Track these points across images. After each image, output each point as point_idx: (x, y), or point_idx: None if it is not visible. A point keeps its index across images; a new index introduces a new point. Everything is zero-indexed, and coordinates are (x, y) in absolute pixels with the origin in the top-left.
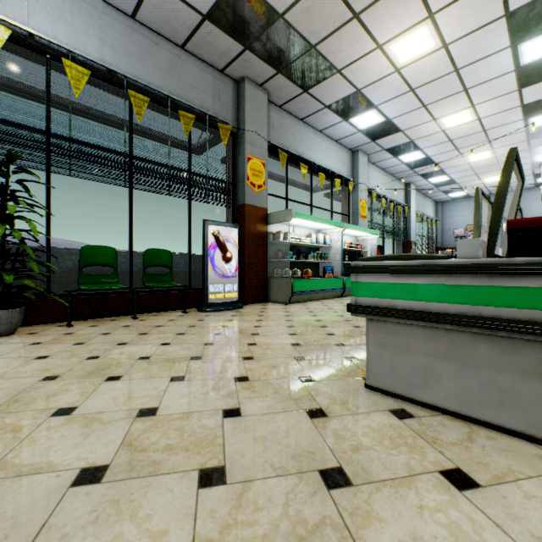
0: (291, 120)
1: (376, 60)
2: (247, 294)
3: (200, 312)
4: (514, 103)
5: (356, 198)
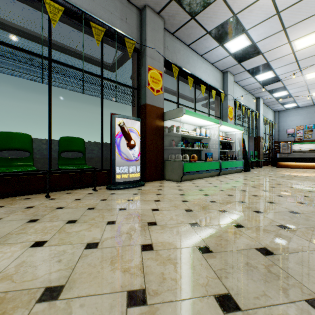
0: (181, 45)
1: None
2: (148, 174)
3: (108, 189)
4: None
5: (226, 105)
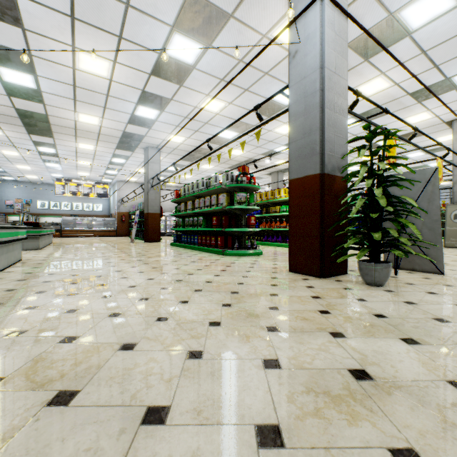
0: None
1: None
2: None
3: None
4: (39, 157)
5: None
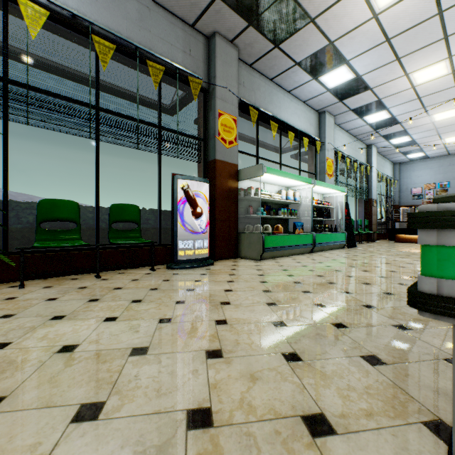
0: (261, 80)
1: (353, 4)
2: (218, 250)
3: (168, 269)
4: None
5: (323, 157)
